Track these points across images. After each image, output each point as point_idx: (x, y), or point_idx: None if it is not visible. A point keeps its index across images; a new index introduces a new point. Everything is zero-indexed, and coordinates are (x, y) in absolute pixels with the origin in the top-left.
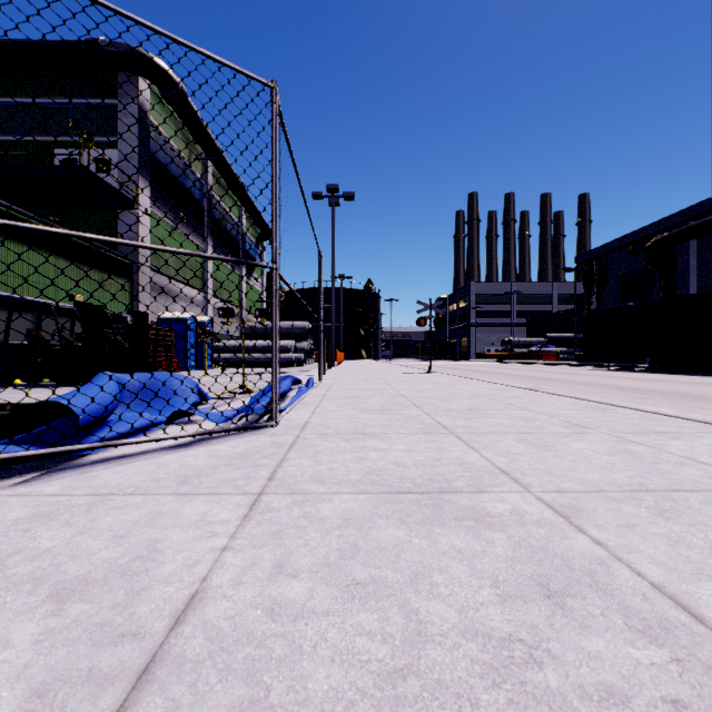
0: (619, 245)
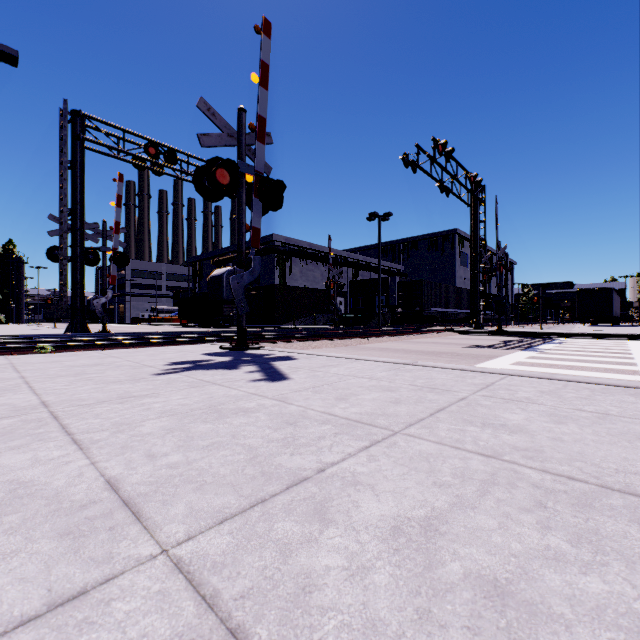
0: (206, 257)
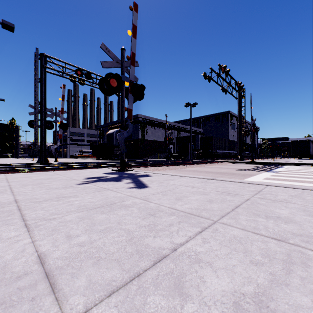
0: (105, 126)
